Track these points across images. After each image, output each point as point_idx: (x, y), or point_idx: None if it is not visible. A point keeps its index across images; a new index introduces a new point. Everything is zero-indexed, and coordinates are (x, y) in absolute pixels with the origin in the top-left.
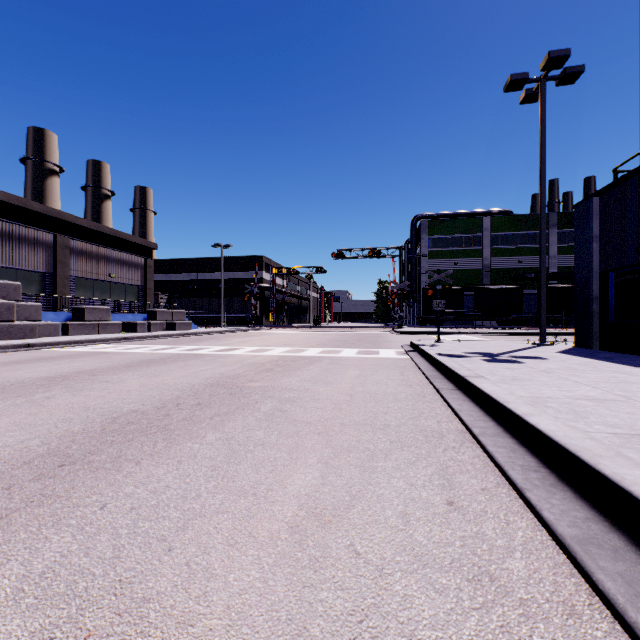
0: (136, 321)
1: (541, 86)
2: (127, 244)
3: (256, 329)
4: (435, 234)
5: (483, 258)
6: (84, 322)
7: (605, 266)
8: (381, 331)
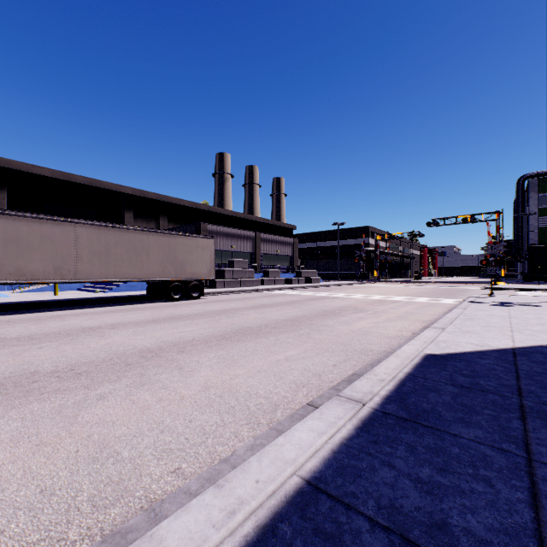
0: (292, 278)
1: None
2: (280, 228)
3: (363, 283)
4: (546, 191)
5: None
6: (269, 278)
7: None
8: (474, 286)
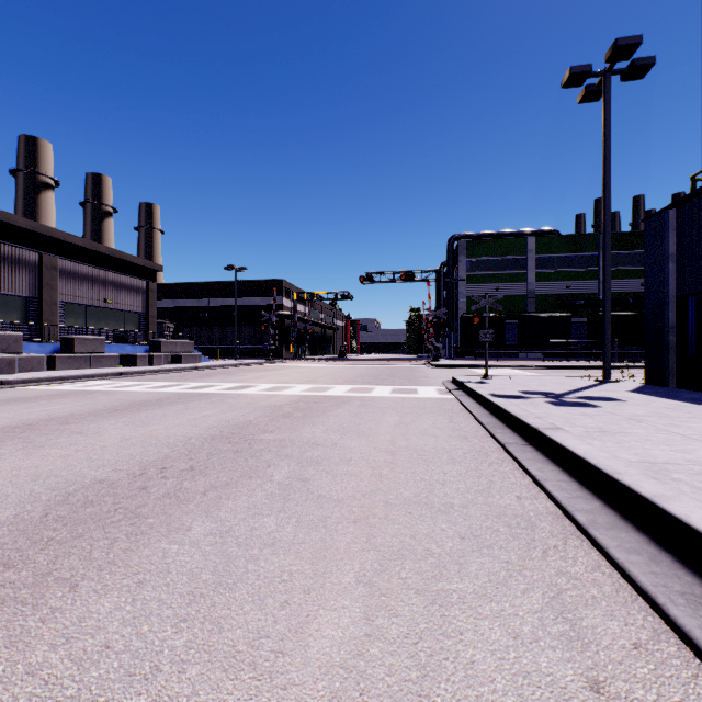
0: (136, 353)
1: (605, 81)
2: (128, 266)
3: (274, 362)
4: (474, 256)
5: (527, 283)
6: (74, 354)
7: (684, 290)
8: (415, 364)
